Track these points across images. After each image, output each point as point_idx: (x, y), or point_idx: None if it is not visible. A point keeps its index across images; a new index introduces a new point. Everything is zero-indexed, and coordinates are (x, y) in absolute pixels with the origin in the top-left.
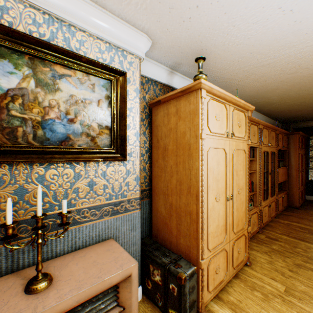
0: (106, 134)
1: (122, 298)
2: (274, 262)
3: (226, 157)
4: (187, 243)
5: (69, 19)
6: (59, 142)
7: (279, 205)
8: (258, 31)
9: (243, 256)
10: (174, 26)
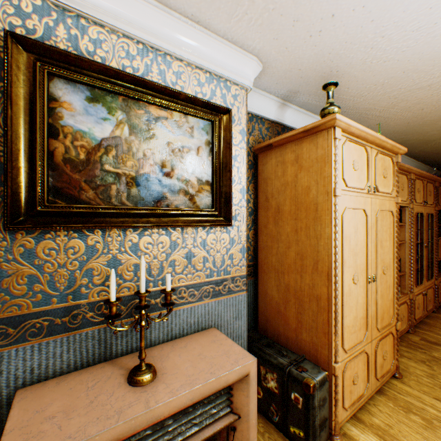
0: (207, 191)
1: (237, 403)
2: (437, 376)
3: (366, 222)
4: (313, 340)
5: (165, 47)
6: (155, 202)
7: (440, 293)
8: (419, 41)
9: (390, 364)
10: (297, 43)
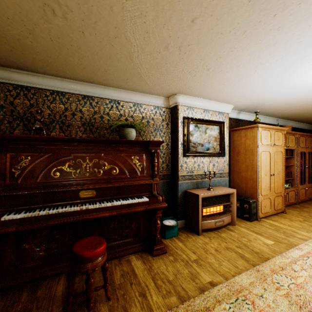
0: (218, 146)
1: (231, 200)
2: (301, 213)
3: (270, 155)
4: (251, 192)
5: (209, 109)
6: (206, 150)
7: None
8: (285, 100)
9: (281, 207)
10: (246, 102)
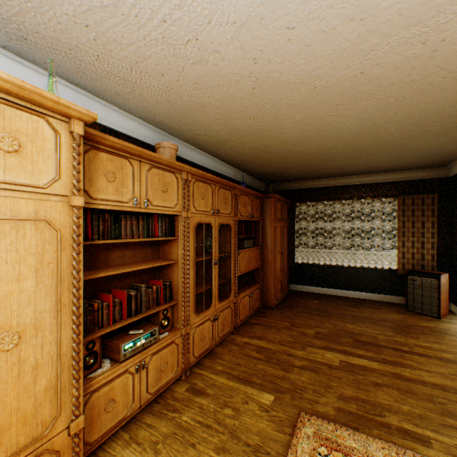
0: None
1: None
2: None
3: None
4: None
5: None
6: None
7: (244, 309)
8: None
9: None
10: None
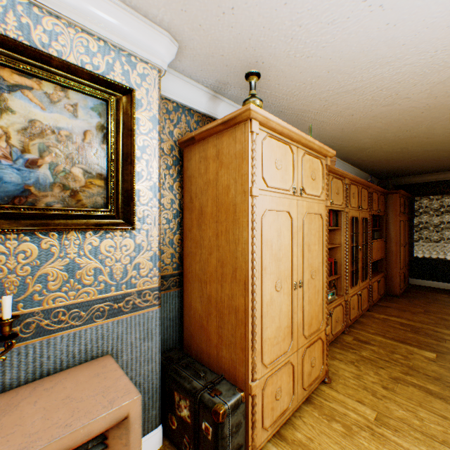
0: (99, 187)
1: None
2: (362, 377)
3: (292, 225)
4: (232, 356)
5: None
6: (9, 198)
7: (374, 292)
8: (336, 37)
9: (319, 370)
10: (210, 20)
